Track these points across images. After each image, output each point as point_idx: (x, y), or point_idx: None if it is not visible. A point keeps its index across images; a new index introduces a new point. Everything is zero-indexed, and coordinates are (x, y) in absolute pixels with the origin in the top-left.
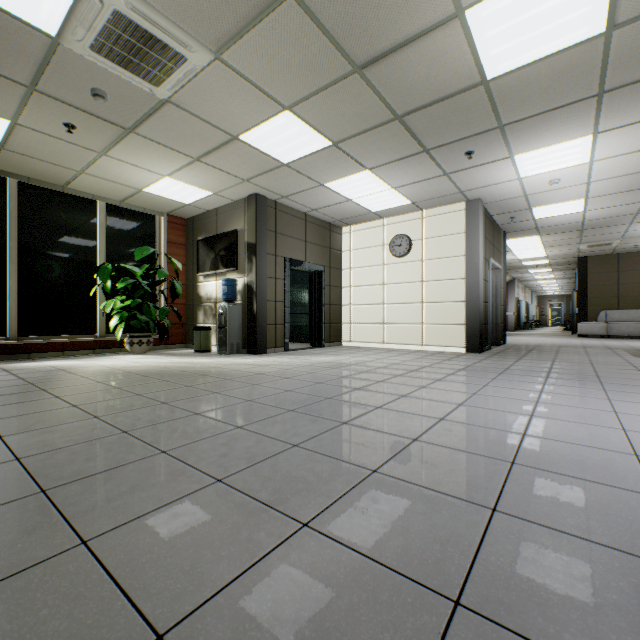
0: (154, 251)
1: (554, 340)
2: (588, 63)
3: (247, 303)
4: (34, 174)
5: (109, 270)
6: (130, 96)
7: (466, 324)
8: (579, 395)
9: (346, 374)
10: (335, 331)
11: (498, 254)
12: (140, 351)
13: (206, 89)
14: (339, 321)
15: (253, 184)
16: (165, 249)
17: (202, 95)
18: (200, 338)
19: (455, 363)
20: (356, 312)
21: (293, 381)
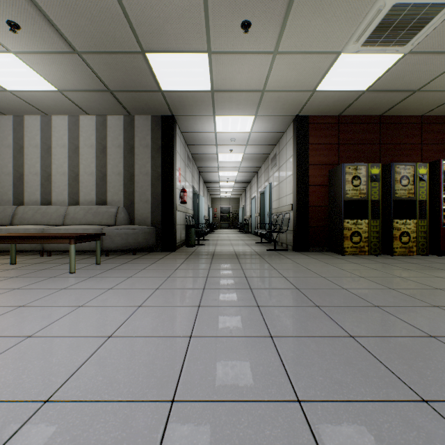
0: None
1: None
2: None
3: None
4: None
5: None
6: None
7: None
8: None
9: None
10: None
11: None
12: None
13: None
14: None
15: None
16: None
17: None
18: None
19: None
20: None
21: None
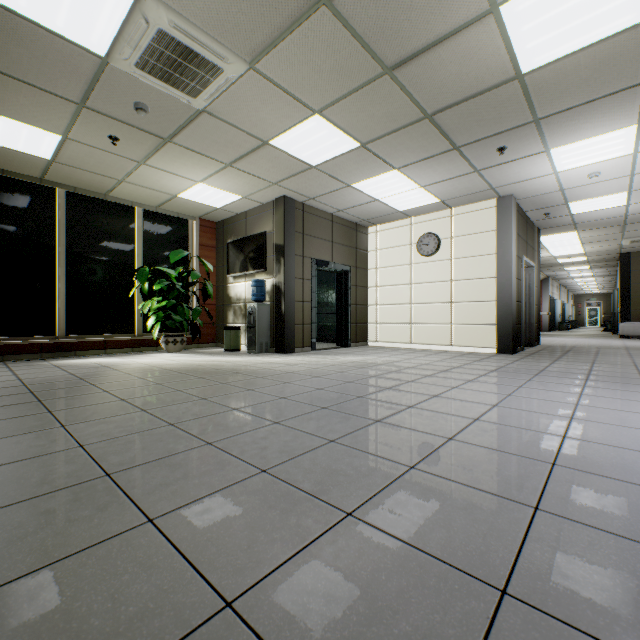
0: (187, 254)
1: (593, 341)
2: (633, 51)
3: (275, 303)
4: (80, 184)
5: (147, 273)
6: (169, 108)
7: (497, 324)
8: (623, 398)
9: (375, 374)
10: (361, 331)
11: (531, 251)
12: (174, 350)
13: (240, 98)
14: (365, 321)
15: (281, 187)
16: (197, 252)
17: (236, 104)
18: (230, 337)
19: (486, 364)
20: (382, 312)
21: (323, 380)
